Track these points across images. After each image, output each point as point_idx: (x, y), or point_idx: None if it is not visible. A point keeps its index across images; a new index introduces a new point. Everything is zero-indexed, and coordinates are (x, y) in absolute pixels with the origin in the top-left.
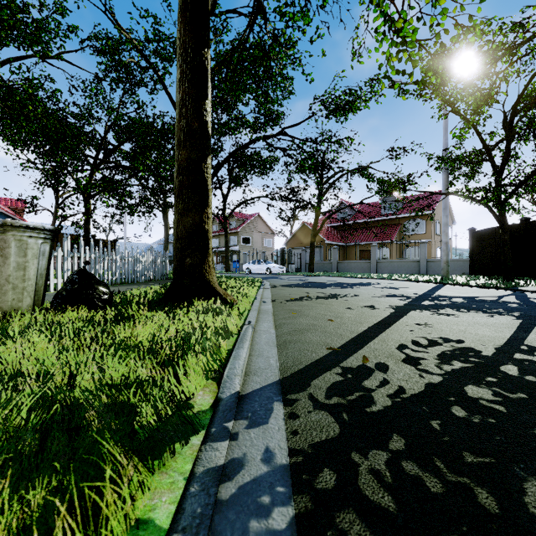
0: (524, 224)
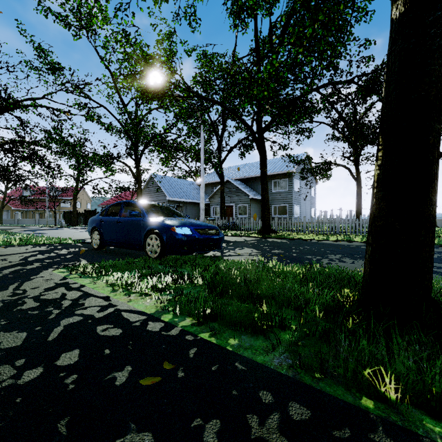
0: (70, 212)
